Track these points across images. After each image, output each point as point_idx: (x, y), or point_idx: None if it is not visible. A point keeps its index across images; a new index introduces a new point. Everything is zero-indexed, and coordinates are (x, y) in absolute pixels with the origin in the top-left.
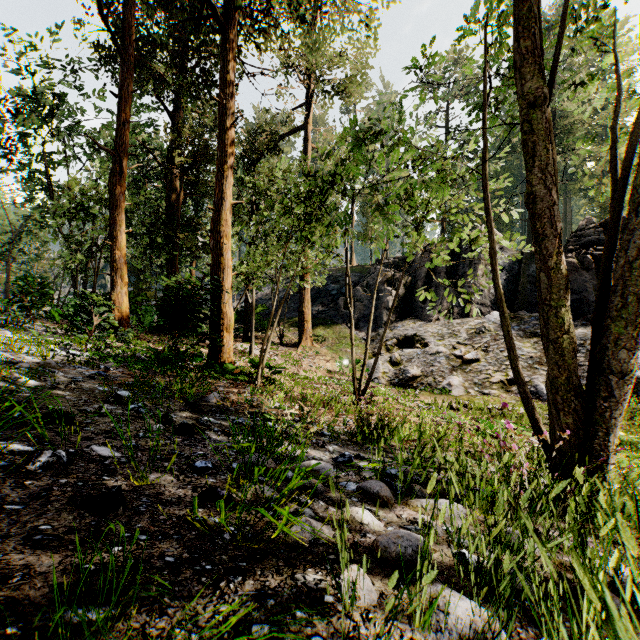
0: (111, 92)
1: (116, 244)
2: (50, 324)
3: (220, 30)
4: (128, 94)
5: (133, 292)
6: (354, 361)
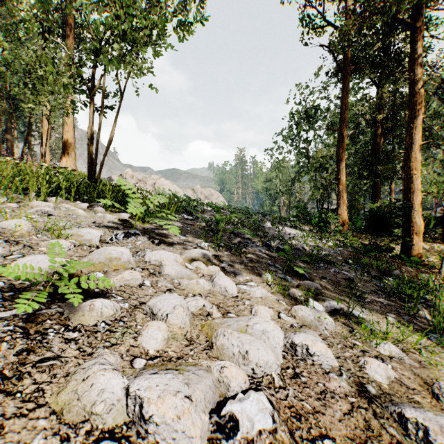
0: (337, 97)
1: (340, 182)
2: (309, 227)
3: (410, 28)
4: (346, 93)
5: (349, 207)
6: None
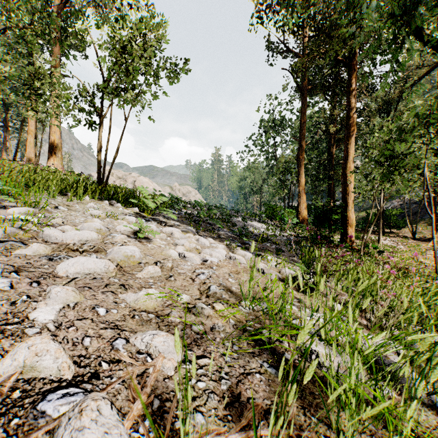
0: (298, 112)
1: (300, 183)
2: (275, 222)
3: (346, 66)
4: (305, 109)
5: (309, 205)
6: (434, 249)
